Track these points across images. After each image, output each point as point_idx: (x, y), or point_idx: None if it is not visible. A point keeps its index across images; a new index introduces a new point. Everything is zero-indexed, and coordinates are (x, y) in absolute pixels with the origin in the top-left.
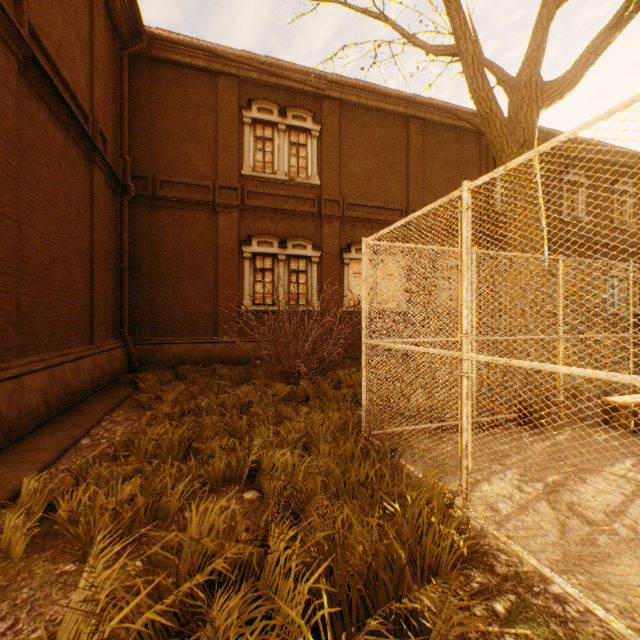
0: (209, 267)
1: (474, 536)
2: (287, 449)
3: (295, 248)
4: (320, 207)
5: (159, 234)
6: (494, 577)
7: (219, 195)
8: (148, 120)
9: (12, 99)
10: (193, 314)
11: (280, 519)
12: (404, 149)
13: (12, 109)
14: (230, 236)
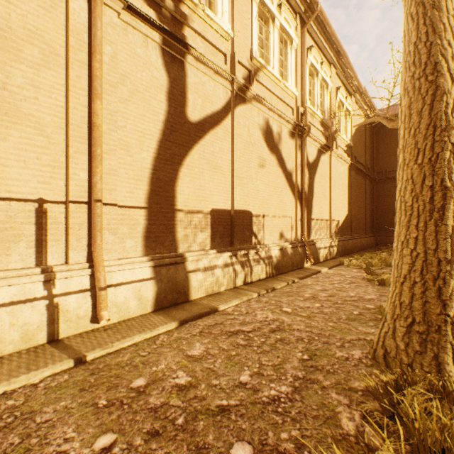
0: None
1: None
2: None
3: None
4: None
5: (387, 193)
6: None
7: None
8: (382, 149)
9: (354, 180)
10: None
11: None
12: None
13: (354, 182)
14: None
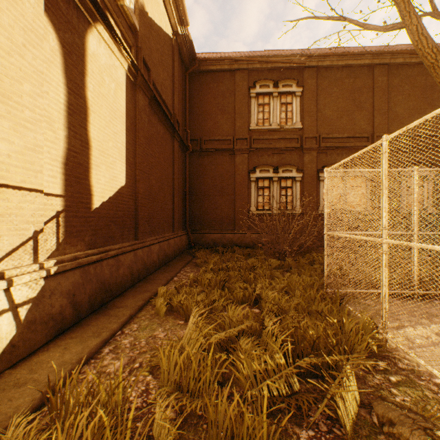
0: (230, 188)
1: (387, 347)
2: (275, 292)
3: (284, 172)
4: (302, 143)
5: (203, 171)
6: (395, 367)
7: (236, 144)
8: (198, 107)
9: (147, 118)
10: (221, 216)
11: None
12: (370, 90)
13: (147, 123)
14: (242, 168)
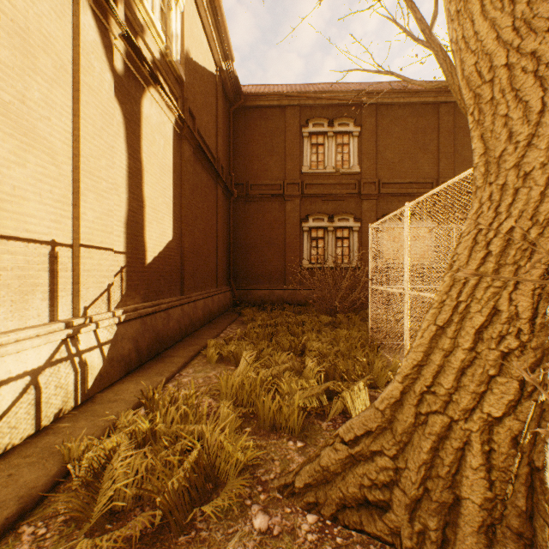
0: (280, 238)
1: None
2: (321, 343)
3: (340, 221)
4: (360, 189)
5: (250, 219)
6: None
7: (286, 189)
8: (243, 147)
9: (192, 168)
10: (270, 270)
11: None
12: (434, 131)
13: (192, 173)
14: (294, 216)
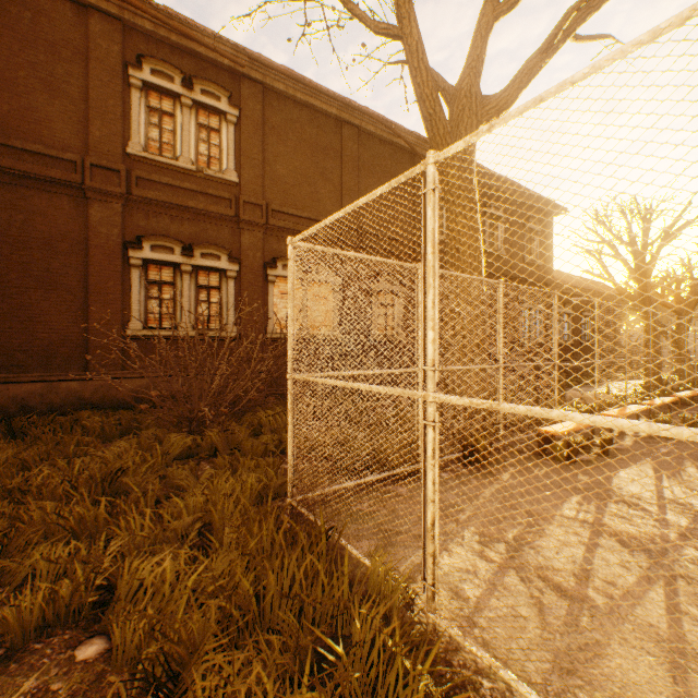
0: (75, 274)
1: (447, 658)
2: (170, 546)
3: (205, 258)
4: (238, 210)
5: None
6: None
7: (92, 176)
8: None
9: None
10: (48, 340)
11: (139, 697)
12: (338, 157)
13: None
14: (109, 234)
